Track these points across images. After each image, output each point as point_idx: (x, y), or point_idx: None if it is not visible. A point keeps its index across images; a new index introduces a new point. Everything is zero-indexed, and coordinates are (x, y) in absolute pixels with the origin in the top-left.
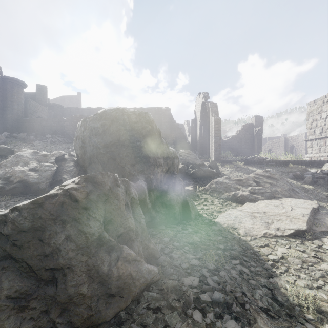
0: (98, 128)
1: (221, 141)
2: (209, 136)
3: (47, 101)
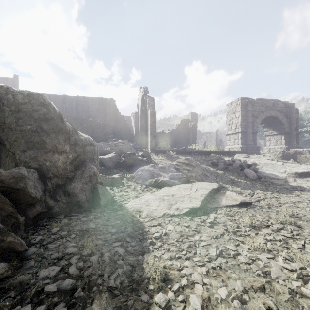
0: None
1: (163, 133)
2: (146, 127)
3: None
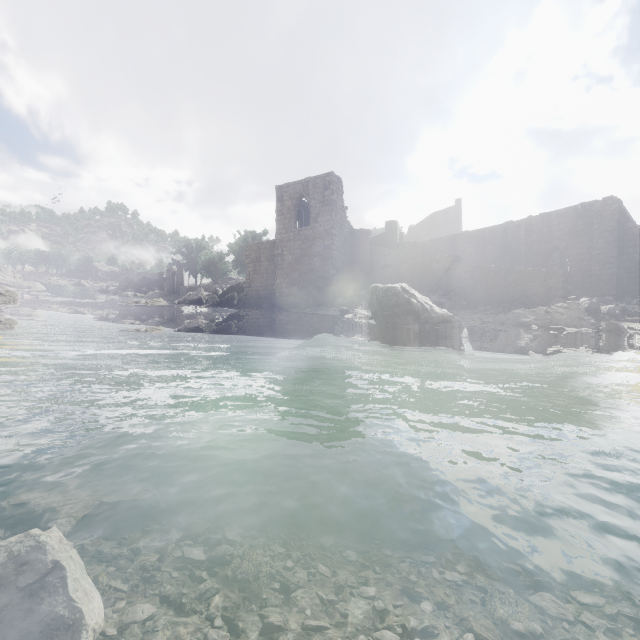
0: (369, 300)
1: None
2: None
3: (397, 240)
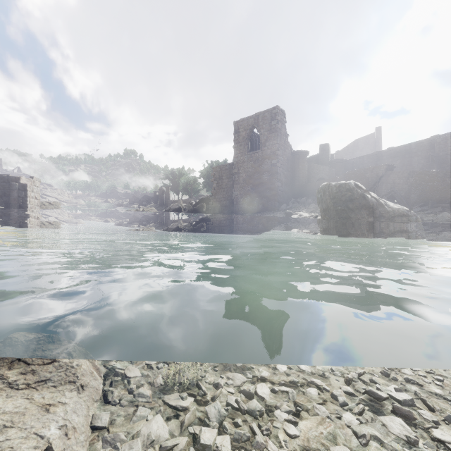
0: (319, 198)
1: None
2: None
3: (329, 159)
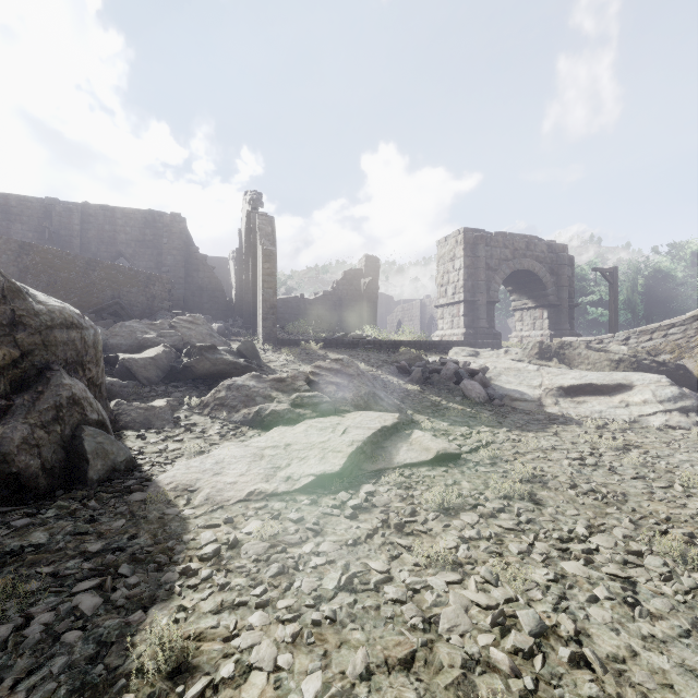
0: None
1: (302, 300)
2: (255, 286)
3: None
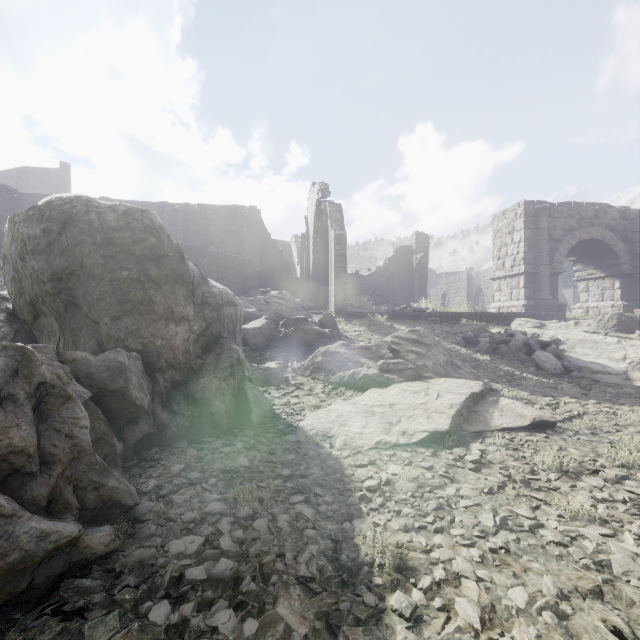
0: (37, 239)
1: (357, 276)
2: (327, 265)
3: None
